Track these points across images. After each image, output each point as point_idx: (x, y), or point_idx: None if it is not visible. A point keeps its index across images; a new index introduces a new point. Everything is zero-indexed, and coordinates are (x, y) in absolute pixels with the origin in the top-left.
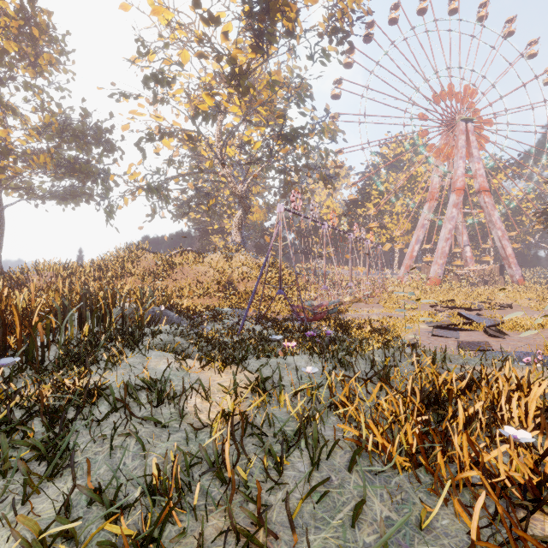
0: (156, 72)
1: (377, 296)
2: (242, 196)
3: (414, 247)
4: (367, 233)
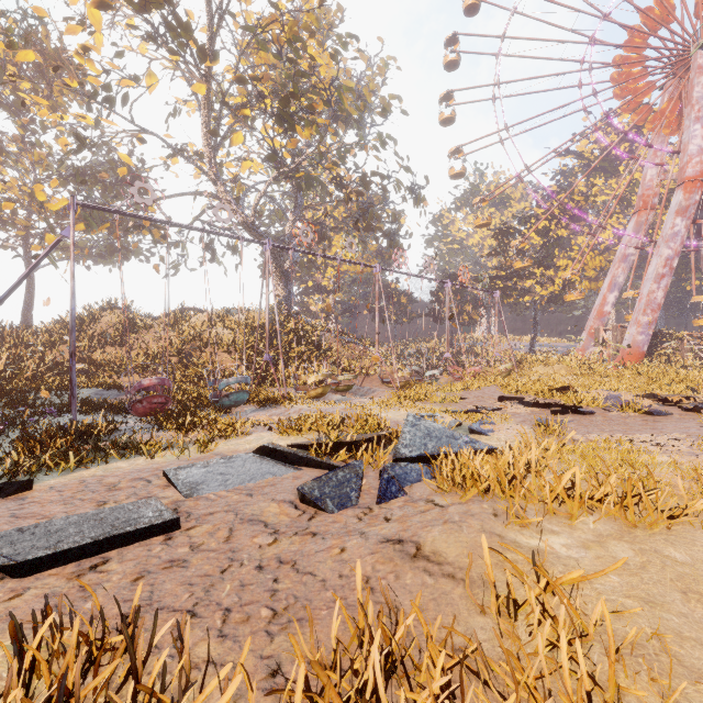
0: None
1: (462, 379)
2: (251, 225)
3: (607, 296)
4: (526, 278)
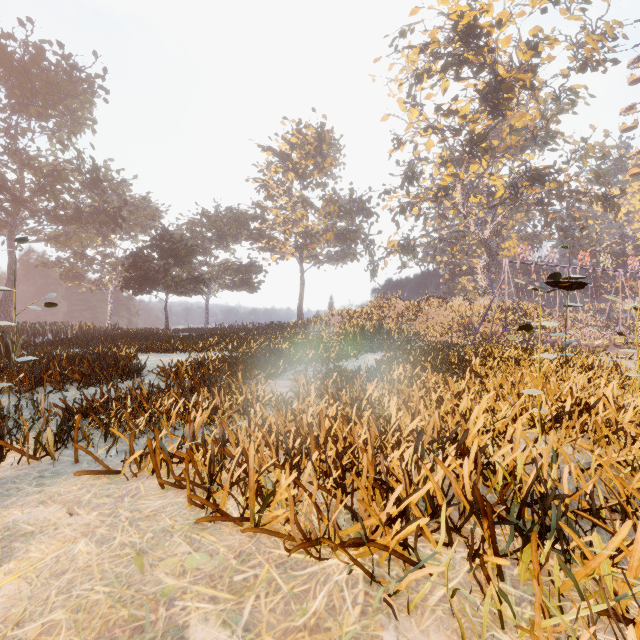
0: (408, 175)
1: None
2: (486, 241)
3: None
4: None
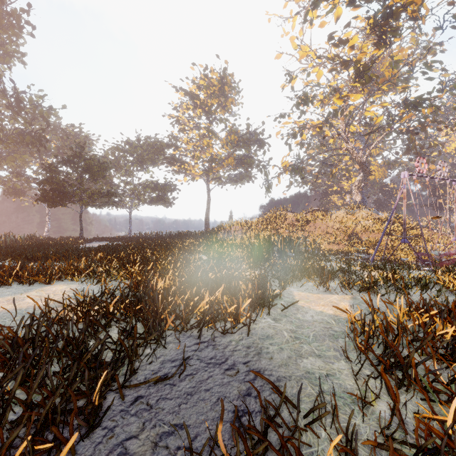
0: (303, 98)
1: None
2: (363, 163)
3: None
4: None
